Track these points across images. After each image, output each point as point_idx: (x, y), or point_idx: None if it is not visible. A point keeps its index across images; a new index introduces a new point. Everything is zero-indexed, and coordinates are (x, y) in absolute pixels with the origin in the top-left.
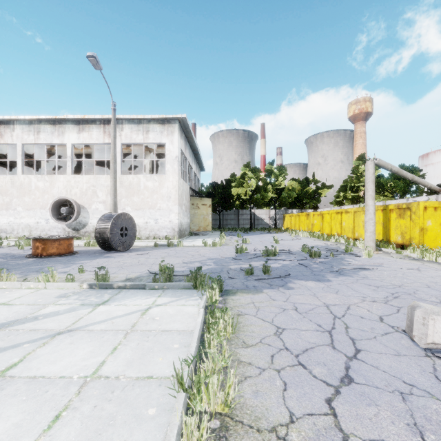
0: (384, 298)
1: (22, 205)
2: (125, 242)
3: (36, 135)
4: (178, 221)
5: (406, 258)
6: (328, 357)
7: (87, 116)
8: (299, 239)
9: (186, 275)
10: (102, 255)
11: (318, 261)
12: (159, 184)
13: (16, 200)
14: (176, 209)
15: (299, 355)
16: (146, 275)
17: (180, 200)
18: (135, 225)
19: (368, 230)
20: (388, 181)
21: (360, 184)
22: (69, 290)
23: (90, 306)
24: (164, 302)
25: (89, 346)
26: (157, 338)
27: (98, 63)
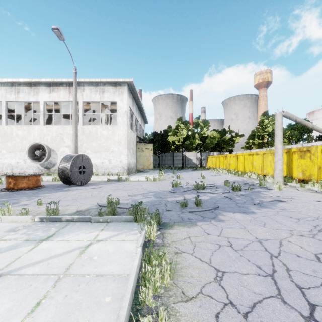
0: (309, 231)
1: (5, 149)
2: (83, 178)
3: (16, 94)
4: (126, 161)
5: (311, 191)
6: (282, 318)
7: (56, 80)
8: (220, 175)
9: (129, 207)
10: (63, 188)
11: (239, 194)
12: (112, 132)
13: (0, 145)
14: (125, 152)
15: (248, 315)
16: (95, 207)
17: (129, 145)
18: (91, 164)
19: (278, 168)
20: (287, 131)
21: (265, 133)
22: (22, 223)
23: (33, 242)
24: (105, 237)
25: (9, 301)
26: (89, 287)
27: (62, 35)
